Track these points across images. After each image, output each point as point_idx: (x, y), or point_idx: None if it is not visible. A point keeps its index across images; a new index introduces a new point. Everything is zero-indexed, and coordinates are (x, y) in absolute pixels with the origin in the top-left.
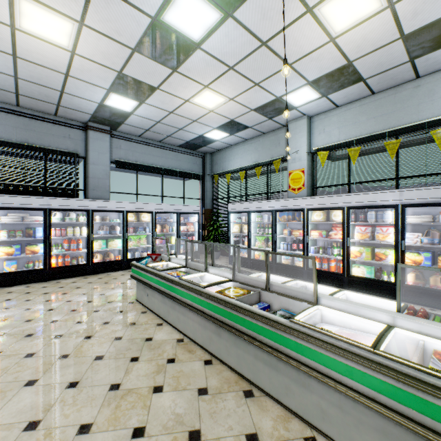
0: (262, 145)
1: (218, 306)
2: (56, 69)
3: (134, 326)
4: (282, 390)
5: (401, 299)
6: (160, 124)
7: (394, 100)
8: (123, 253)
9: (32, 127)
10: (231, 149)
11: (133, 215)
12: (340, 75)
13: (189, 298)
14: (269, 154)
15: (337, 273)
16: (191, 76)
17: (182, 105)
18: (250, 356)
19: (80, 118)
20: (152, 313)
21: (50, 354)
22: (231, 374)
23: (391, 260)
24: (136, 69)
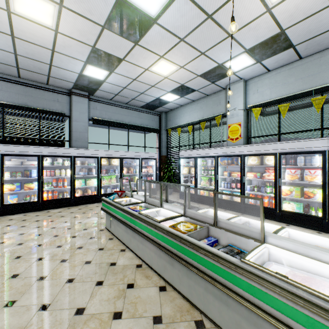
0: (206, 105)
1: (171, 240)
2: (44, 46)
3: (102, 251)
4: (233, 325)
5: (328, 231)
6: (126, 89)
7: (319, 63)
8: (98, 190)
9: (30, 94)
10: (181, 108)
11: (105, 160)
12: (273, 43)
13: (147, 230)
14: (212, 112)
15: (270, 208)
16: (149, 48)
17: (142, 73)
18: (201, 288)
19: (66, 86)
20: (117, 239)
21: (31, 275)
22: (183, 302)
23: (319, 198)
24: (106, 44)
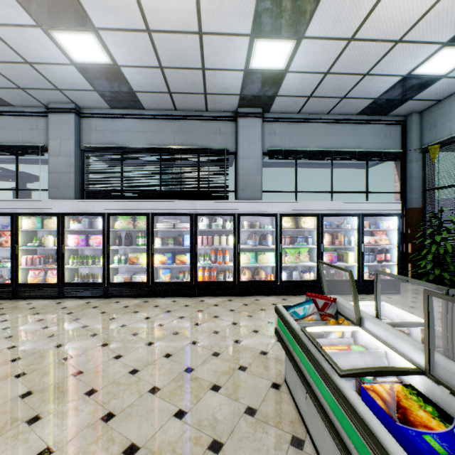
0: None
1: None
2: (187, 29)
3: None
4: None
5: None
6: (330, 76)
7: None
8: (276, 272)
9: (187, 129)
10: None
11: (289, 219)
12: None
13: None
14: None
15: None
16: None
17: (375, 6)
18: None
19: (229, 106)
20: None
21: None
22: None
23: None
24: None
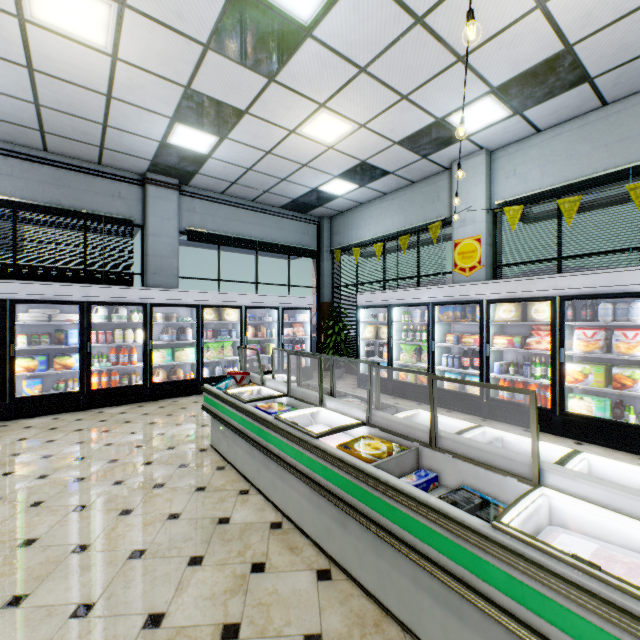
0: (410, 201)
1: (342, 476)
2: (92, 87)
3: (203, 493)
4: None
5: None
6: (253, 172)
7: None
8: (197, 369)
9: (66, 182)
10: (361, 209)
11: (212, 311)
12: (549, 72)
13: (292, 453)
14: (422, 215)
15: (543, 407)
16: (297, 89)
17: (284, 139)
18: (403, 577)
19: (135, 167)
20: (234, 470)
21: (60, 542)
22: (367, 605)
23: None
24: (212, 81)
